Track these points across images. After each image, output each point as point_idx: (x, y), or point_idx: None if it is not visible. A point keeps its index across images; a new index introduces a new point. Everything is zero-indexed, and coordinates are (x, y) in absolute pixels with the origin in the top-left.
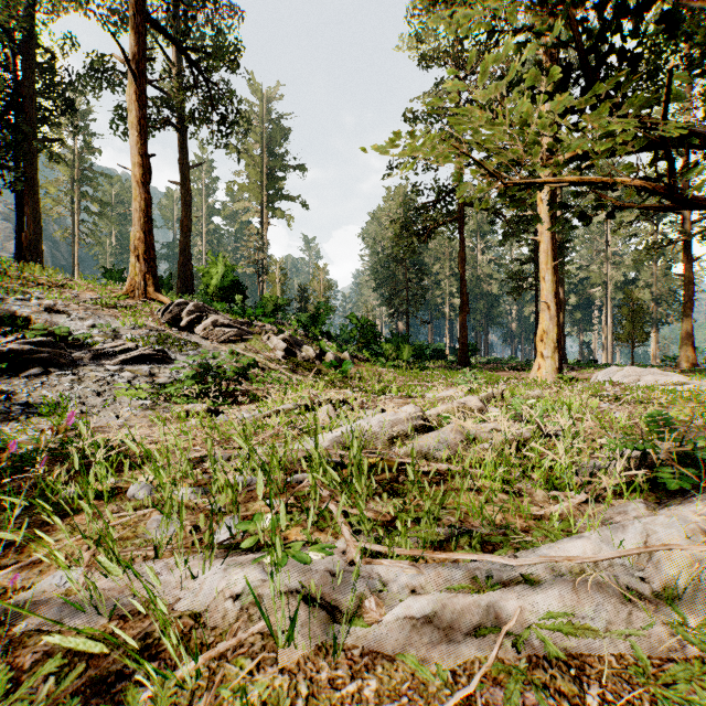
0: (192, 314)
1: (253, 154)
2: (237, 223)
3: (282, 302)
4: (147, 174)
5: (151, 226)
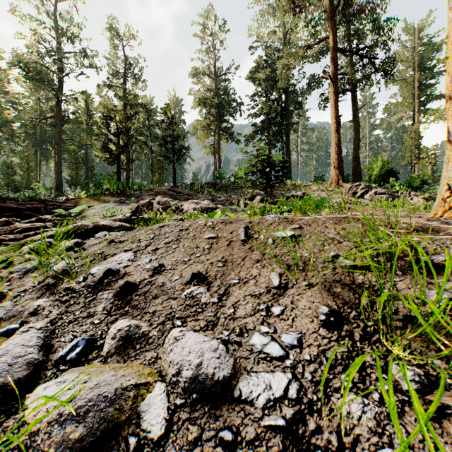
0: (363, 190)
1: (405, 78)
2: (392, 130)
3: (428, 178)
4: (338, 126)
5: (340, 151)
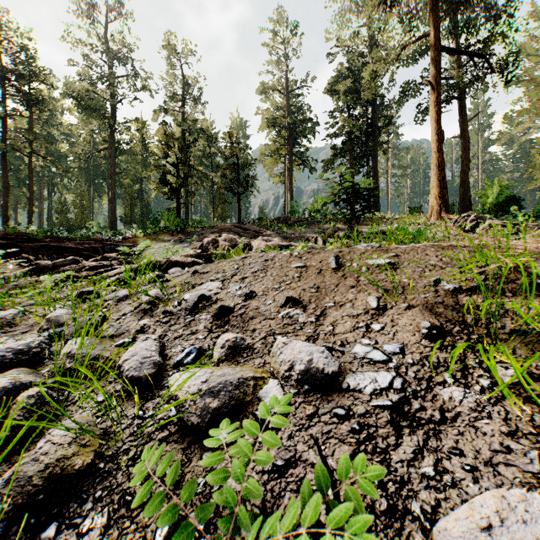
0: (473, 222)
1: (532, 77)
2: (514, 146)
3: None
4: (441, 144)
5: (443, 174)
